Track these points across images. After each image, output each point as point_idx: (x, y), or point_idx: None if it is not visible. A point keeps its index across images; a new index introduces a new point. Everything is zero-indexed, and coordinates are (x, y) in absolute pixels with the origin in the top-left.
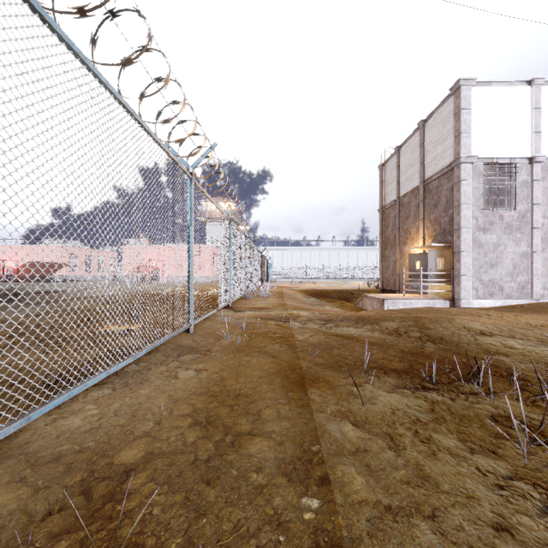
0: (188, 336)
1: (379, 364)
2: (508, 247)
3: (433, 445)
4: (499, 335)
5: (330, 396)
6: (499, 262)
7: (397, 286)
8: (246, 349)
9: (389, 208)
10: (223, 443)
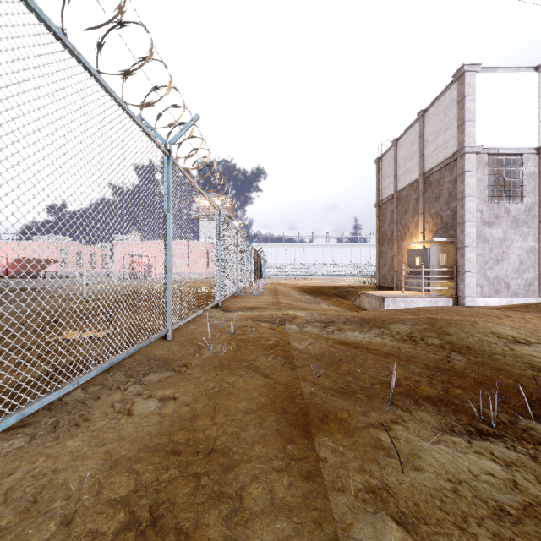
0: (164, 344)
1: (404, 388)
2: (514, 242)
3: None
4: (538, 343)
5: (350, 453)
6: (505, 258)
7: (395, 283)
8: (231, 364)
9: (386, 203)
10: None
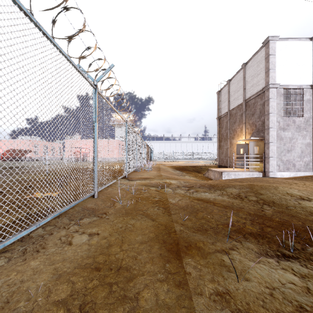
0: (93, 200)
1: (236, 227)
2: (298, 140)
3: None
4: None
5: (205, 269)
6: (293, 149)
7: (228, 163)
8: (132, 212)
9: (223, 117)
10: None
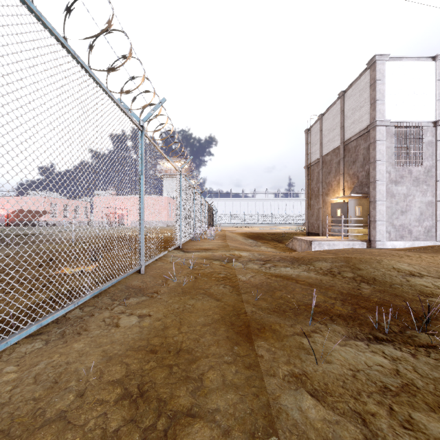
0: (139, 276)
1: (323, 308)
2: (416, 197)
3: (420, 435)
4: (429, 276)
5: (280, 352)
6: (408, 209)
7: (321, 230)
8: (191, 291)
9: (313, 165)
10: (154, 434)
